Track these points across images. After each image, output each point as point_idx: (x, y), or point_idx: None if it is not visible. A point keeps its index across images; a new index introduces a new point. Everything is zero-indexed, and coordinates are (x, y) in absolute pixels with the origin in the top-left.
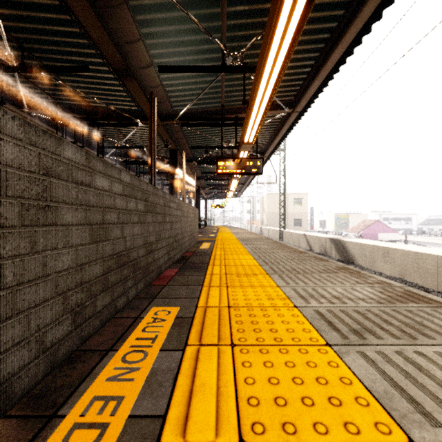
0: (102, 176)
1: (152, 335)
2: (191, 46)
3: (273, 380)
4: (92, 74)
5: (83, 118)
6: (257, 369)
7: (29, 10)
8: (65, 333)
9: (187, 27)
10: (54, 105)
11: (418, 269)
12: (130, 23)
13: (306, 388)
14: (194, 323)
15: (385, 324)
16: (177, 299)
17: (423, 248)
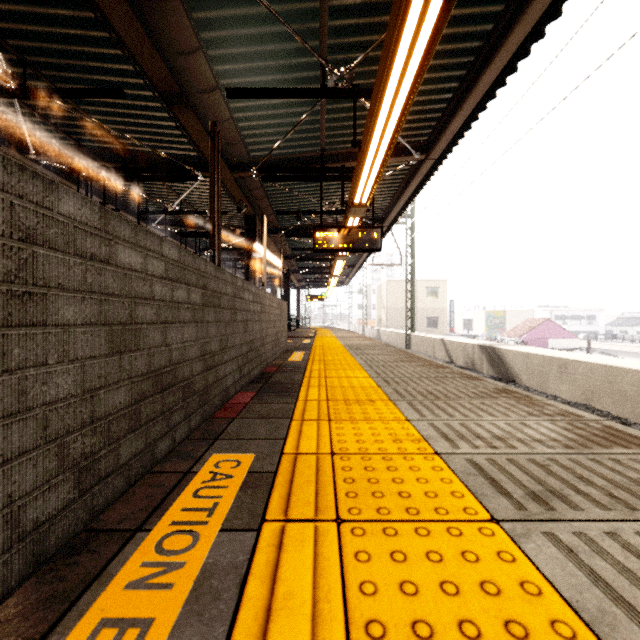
0: (130, 247)
1: (209, 504)
2: (276, 60)
3: (408, 586)
4: (129, 103)
5: (116, 168)
6: (380, 565)
7: (32, 3)
8: (63, 505)
9: (269, 31)
10: (75, 149)
11: (612, 391)
12: (183, 23)
13: (464, 603)
14: (277, 482)
15: (581, 483)
16: (251, 441)
17: (617, 360)
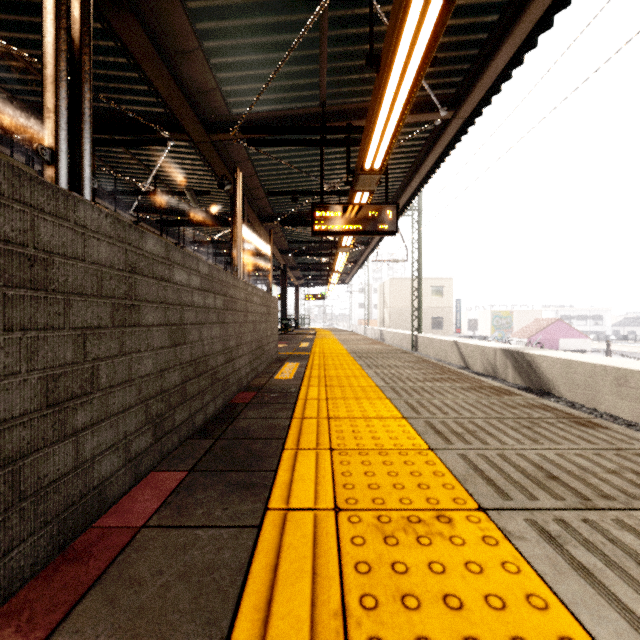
0: None
1: None
2: None
3: None
4: None
5: None
6: None
7: None
8: None
9: None
10: (9, 104)
11: None
12: None
13: None
14: None
15: None
16: None
17: None
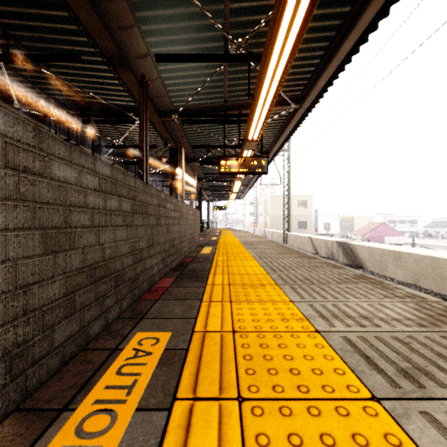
0: (64, 163)
1: (130, 381)
2: (191, 33)
3: None
4: (85, 66)
5: (77, 114)
6: None
7: None
8: None
9: (186, 11)
10: (47, 100)
11: (434, 275)
12: (123, 5)
13: None
14: (188, 359)
15: (440, 360)
16: (169, 320)
17: (437, 252)
